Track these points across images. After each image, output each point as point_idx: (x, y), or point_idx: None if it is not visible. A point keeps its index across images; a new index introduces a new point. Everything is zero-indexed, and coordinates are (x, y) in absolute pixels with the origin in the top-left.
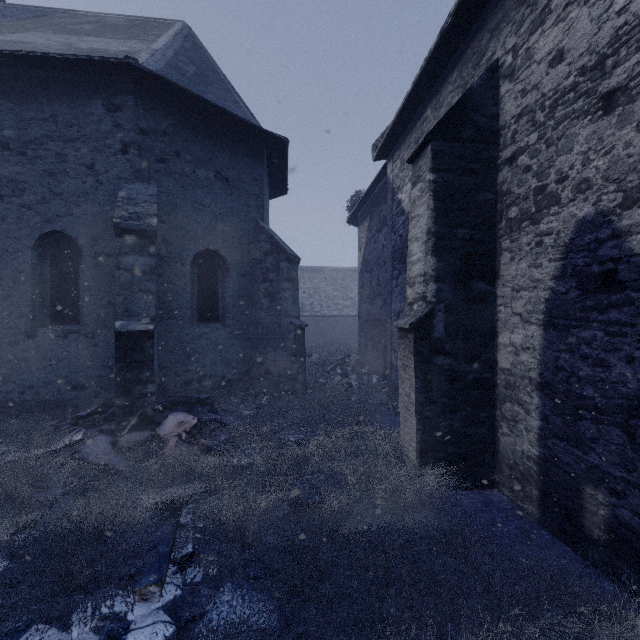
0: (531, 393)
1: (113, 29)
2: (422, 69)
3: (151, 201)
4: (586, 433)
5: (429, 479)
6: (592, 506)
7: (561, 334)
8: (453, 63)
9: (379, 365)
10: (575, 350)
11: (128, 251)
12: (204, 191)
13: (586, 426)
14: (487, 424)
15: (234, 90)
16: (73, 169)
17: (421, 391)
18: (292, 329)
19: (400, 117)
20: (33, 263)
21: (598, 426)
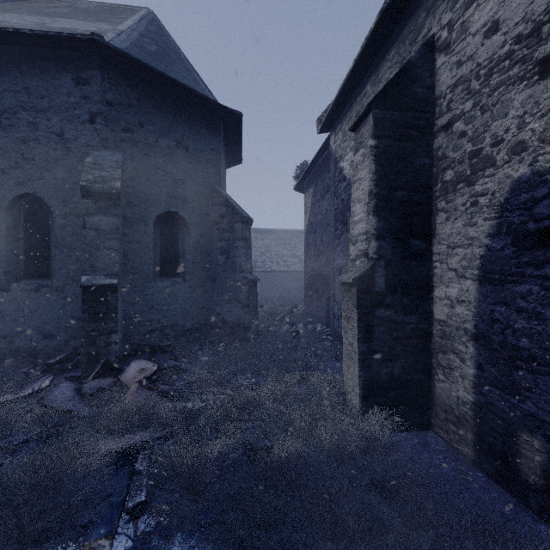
0: (466, 343)
1: (84, 13)
2: (363, 47)
3: (116, 166)
4: (522, 382)
5: (371, 423)
6: (528, 452)
7: (496, 288)
8: (391, 42)
9: (323, 315)
10: (510, 303)
11: (94, 212)
12: (166, 159)
13: (522, 376)
14: (424, 371)
15: (194, 69)
16: (44, 137)
17: (363, 341)
18: (245, 283)
19: (342, 93)
20: (7, 223)
21: (534, 376)
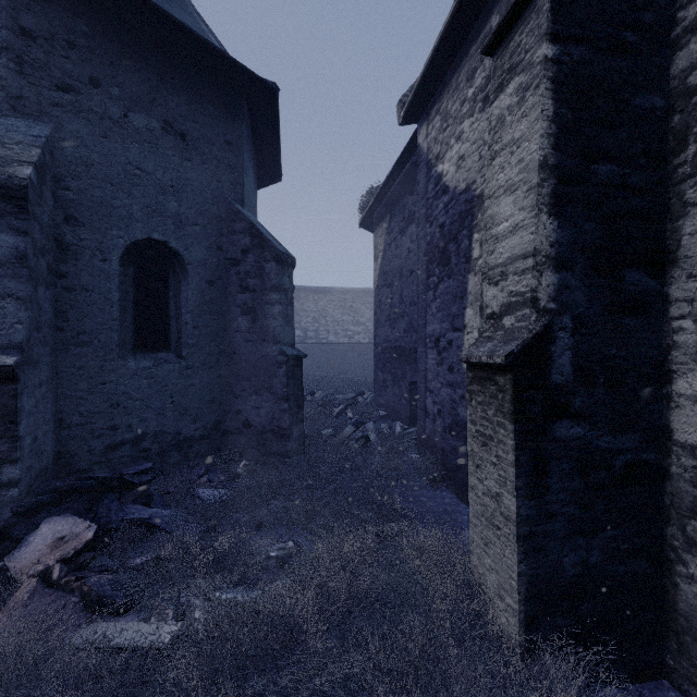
0: None
1: None
2: None
3: (31, 143)
4: None
5: None
6: None
7: None
8: None
9: (402, 407)
10: None
11: None
12: (144, 148)
13: None
14: (650, 553)
15: (200, 17)
16: None
17: (528, 494)
18: (283, 361)
19: (445, 40)
20: None
21: None
